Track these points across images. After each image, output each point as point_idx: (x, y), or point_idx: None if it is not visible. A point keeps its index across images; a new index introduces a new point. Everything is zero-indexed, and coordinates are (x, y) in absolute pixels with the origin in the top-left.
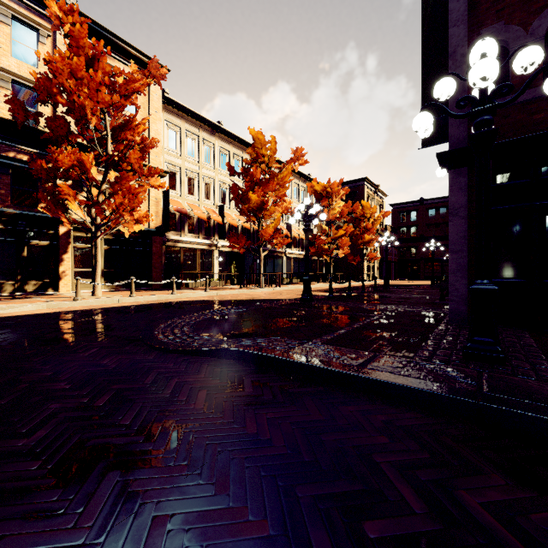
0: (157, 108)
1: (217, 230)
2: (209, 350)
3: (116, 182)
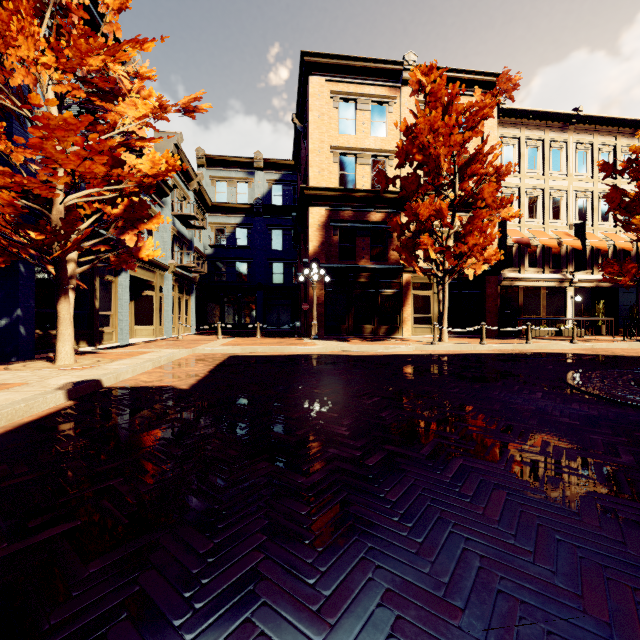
0: (492, 126)
1: (570, 259)
2: None
3: (467, 223)
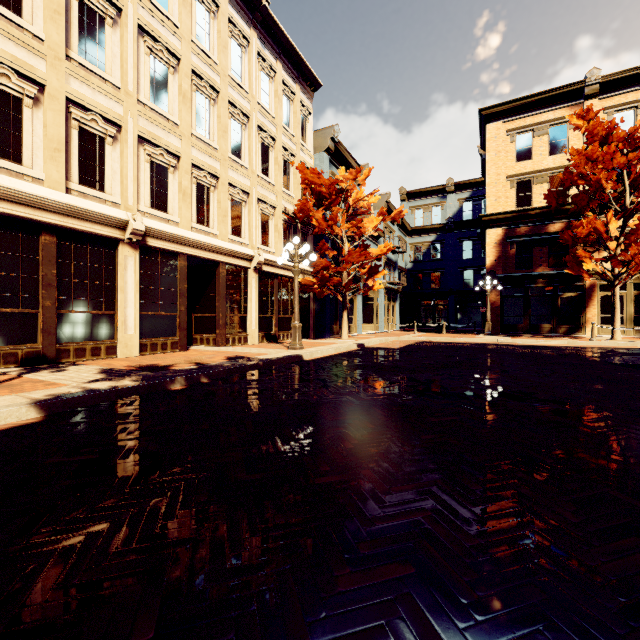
0: None
1: None
2: (633, 365)
3: (630, 234)
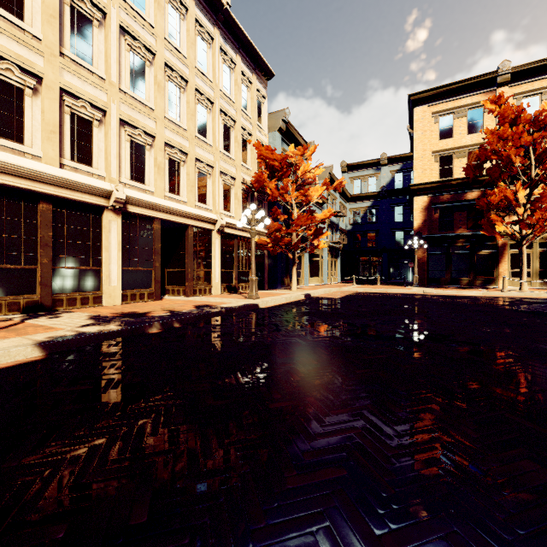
0: None
1: None
2: (535, 312)
3: (535, 202)
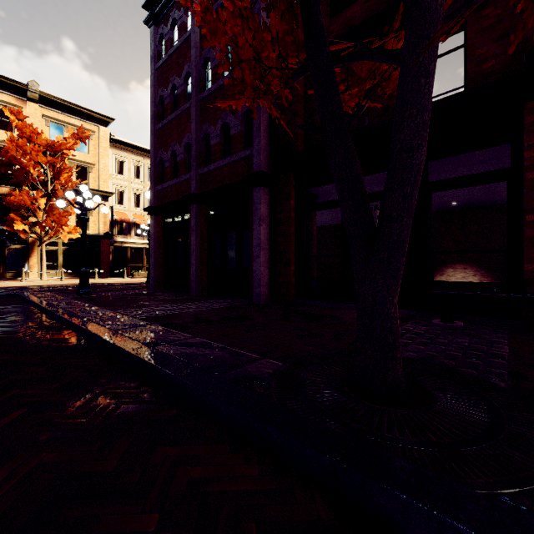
0: (106, 147)
1: None
2: (9, 294)
3: (49, 210)
